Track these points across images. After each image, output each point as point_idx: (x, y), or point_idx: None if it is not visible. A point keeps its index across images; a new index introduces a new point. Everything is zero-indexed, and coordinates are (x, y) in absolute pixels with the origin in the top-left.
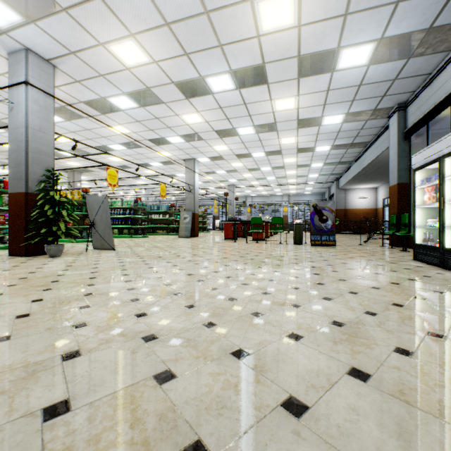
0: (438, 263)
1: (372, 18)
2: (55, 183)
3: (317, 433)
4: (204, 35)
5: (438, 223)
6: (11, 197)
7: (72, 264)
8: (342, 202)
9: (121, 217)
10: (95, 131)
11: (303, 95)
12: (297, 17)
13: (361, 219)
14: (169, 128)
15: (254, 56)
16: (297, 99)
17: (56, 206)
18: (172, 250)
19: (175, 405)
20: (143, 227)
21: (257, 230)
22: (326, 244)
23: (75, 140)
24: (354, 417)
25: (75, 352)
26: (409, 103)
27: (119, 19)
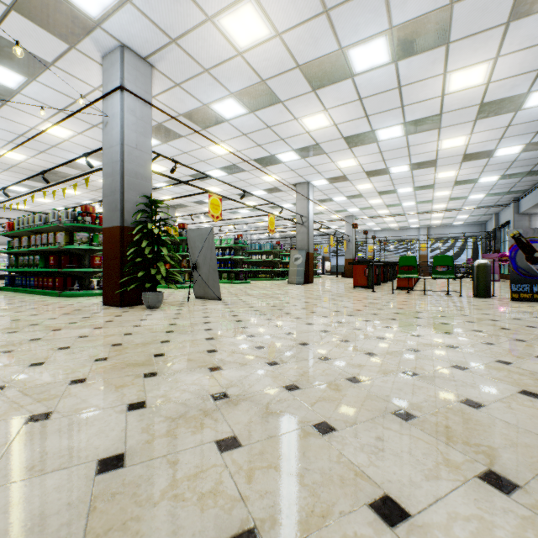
0: None
1: None
2: (153, 214)
3: None
4: None
5: None
6: (106, 233)
7: (176, 321)
8: None
9: (219, 258)
10: (193, 154)
11: (505, 56)
12: None
13: None
14: (282, 140)
15: None
16: (491, 64)
17: (154, 242)
18: (296, 302)
19: None
20: (244, 270)
21: (409, 274)
22: None
23: (174, 160)
24: None
25: None
26: None
27: None
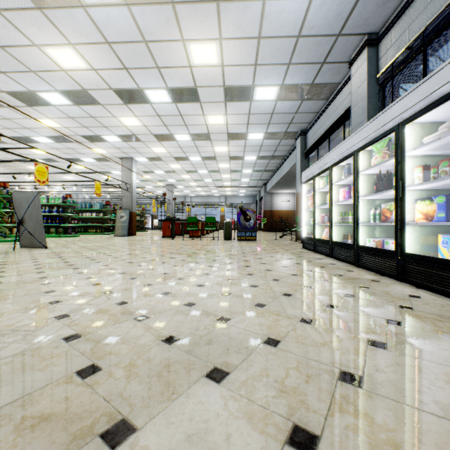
0: (313, 249)
1: (274, 71)
2: None
3: (197, 309)
4: (142, 57)
5: (313, 222)
6: None
7: (7, 260)
8: (269, 204)
9: (46, 215)
10: (17, 121)
11: (230, 115)
12: (220, 59)
13: (284, 219)
14: (105, 127)
15: (188, 80)
16: (225, 117)
17: None
18: (110, 247)
19: (130, 309)
20: (74, 226)
21: (193, 228)
22: (249, 239)
23: None
24: (216, 304)
25: (57, 301)
26: (308, 131)
27: (59, 29)
